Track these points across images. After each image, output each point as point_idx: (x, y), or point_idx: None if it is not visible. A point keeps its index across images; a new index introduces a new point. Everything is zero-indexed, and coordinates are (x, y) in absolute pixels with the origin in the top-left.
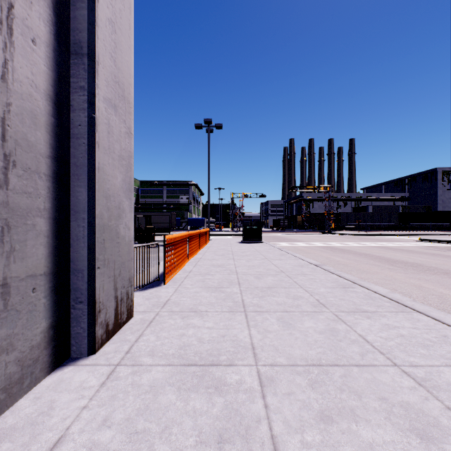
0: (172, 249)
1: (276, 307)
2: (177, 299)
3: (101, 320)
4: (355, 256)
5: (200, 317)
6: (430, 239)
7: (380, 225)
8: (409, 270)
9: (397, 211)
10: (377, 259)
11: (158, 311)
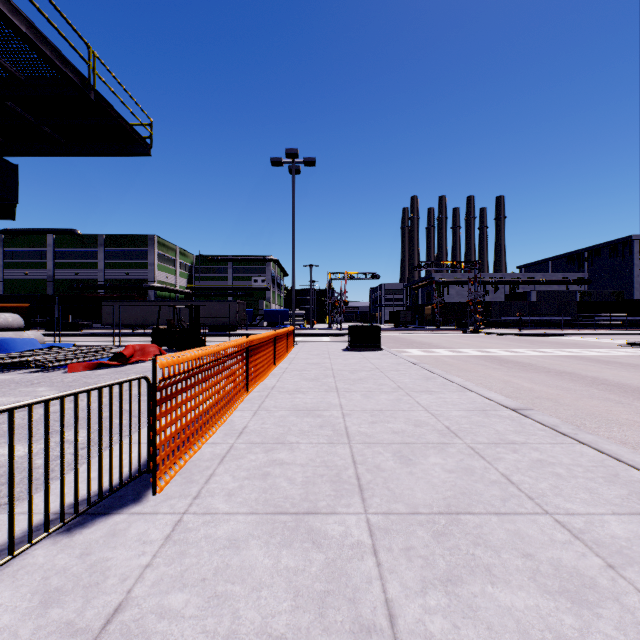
0: (193, 384)
1: None
2: (152, 606)
3: None
4: (554, 379)
5: None
6: None
7: (550, 321)
8: None
9: (573, 300)
10: (600, 386)
11: None
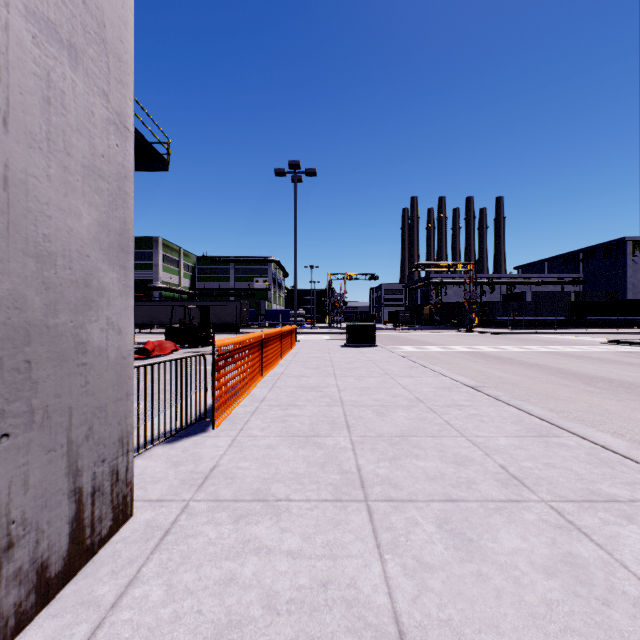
0: (230, 362)
1: (428, 487)
2: (232, 466)
3: (15, 566)
4: (524, 369)
5: (273, 517)
6: (625, 341)
7: (544, 320)
8: (622, 394)
9: (568, 300)
10: (560, 374)
11: (188, 500)
